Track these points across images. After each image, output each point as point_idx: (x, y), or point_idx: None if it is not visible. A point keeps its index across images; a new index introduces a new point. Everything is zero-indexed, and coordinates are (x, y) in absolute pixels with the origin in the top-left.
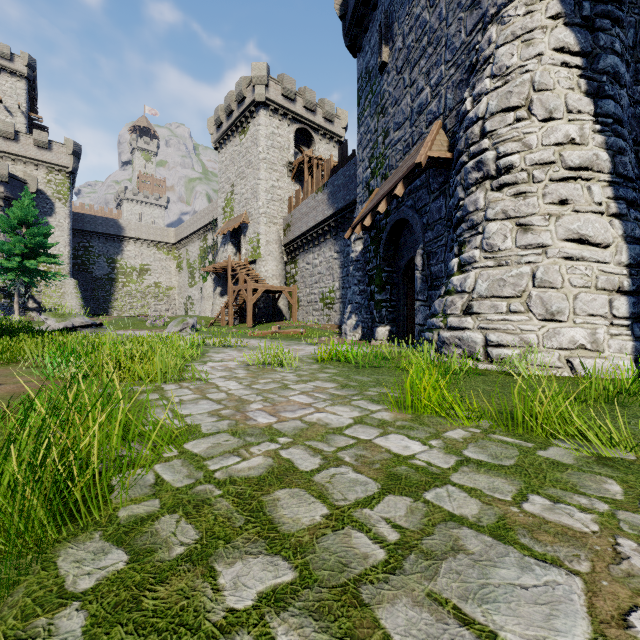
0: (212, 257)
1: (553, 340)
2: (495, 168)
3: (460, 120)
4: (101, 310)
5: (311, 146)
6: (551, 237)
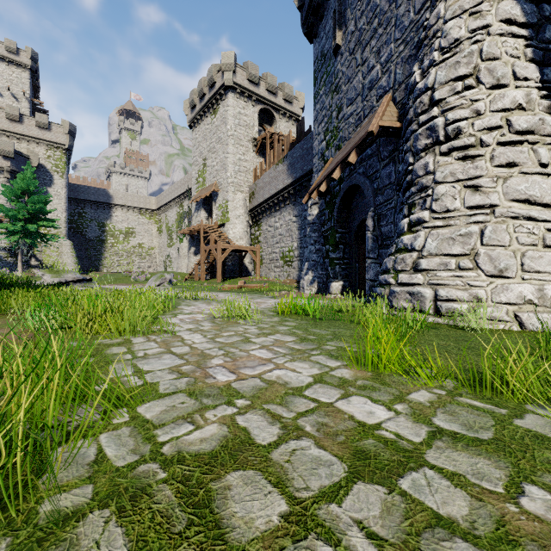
0: (187, 221)
1: (501, 295)
2: (444, 134)
3: (409, 92)
4: (93, 267)
5: (273, 124)
6: (499, 198)
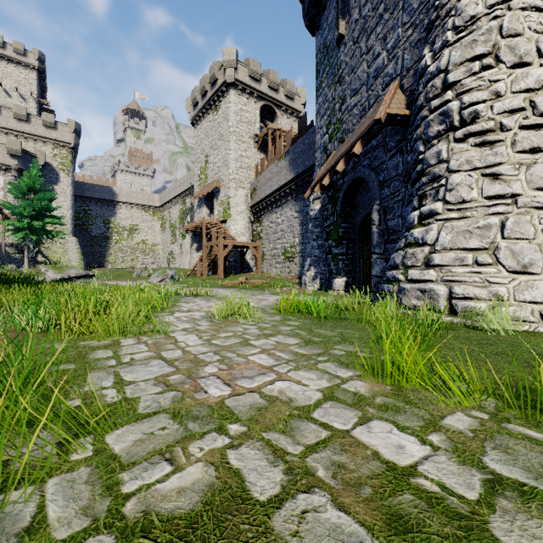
0: (190, 218)
1: (525, 293)
2: (459, 119)
3: (419, 77)
4: (98, 263)
5: (274, 120)
6: (521, 186)
